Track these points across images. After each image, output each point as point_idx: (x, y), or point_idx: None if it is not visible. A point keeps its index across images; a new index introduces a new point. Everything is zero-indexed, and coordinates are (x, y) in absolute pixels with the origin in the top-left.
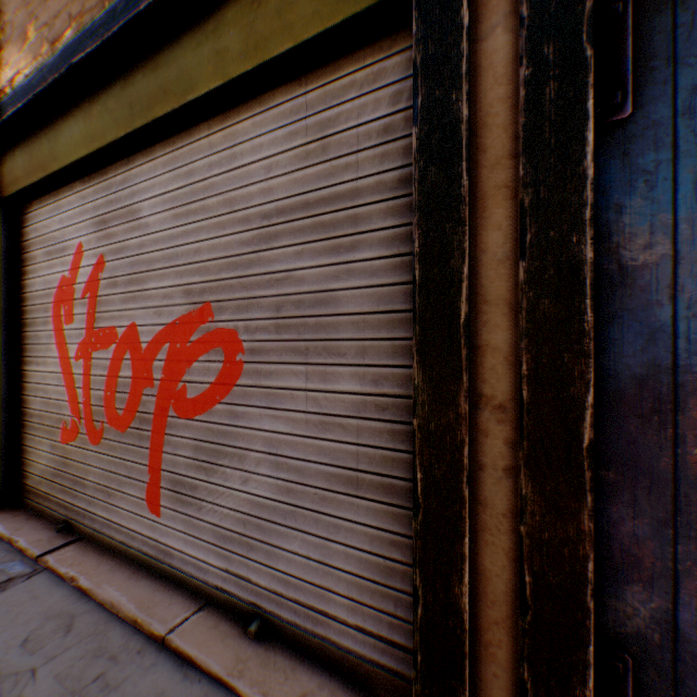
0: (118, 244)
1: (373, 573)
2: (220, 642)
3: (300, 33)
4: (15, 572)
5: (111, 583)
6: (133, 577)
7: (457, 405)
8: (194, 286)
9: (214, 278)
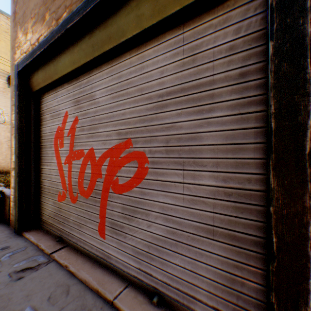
0: (84, 111)
1: (223, 280)
2: (139, 306)
3: (184, 1)
4: (41, 261)
5: (83, 269)
6: (93, 267)
7: (303, 201)
8: (122, 131)
9: (132, 126)
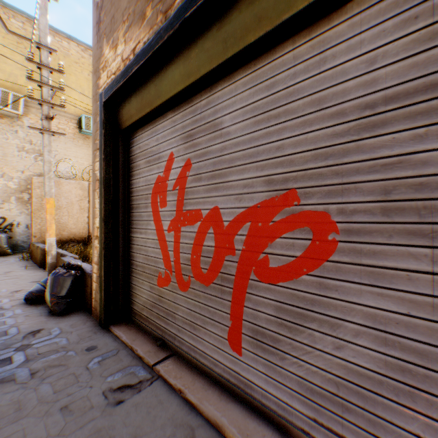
0: (201, 150)
1: None
2: None
3: None
4: (141, 375)
5: (208, 401)
6: (222, 398)
7: None
8: (276, 177)
9: (299, 168)
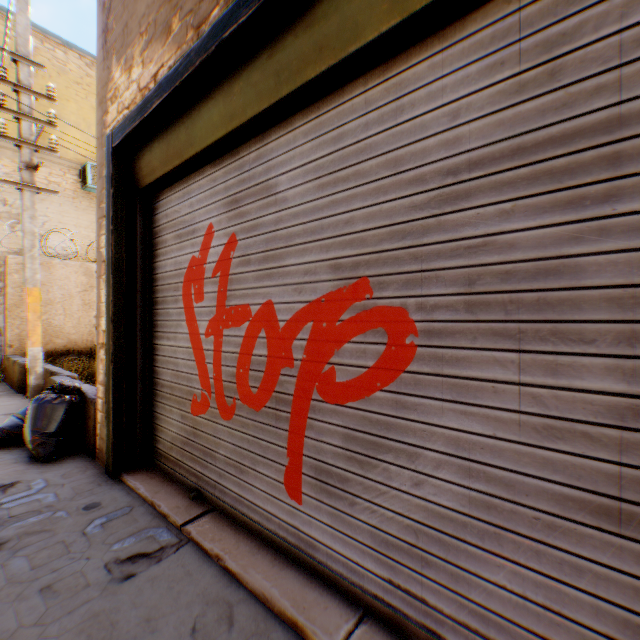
0: (250, 222)
1: None
2: None
3: None
4: (163, 540)
5: (256, 568)
6: (275, 564)
7: None
8: (344, 260)
9: (371, 250)
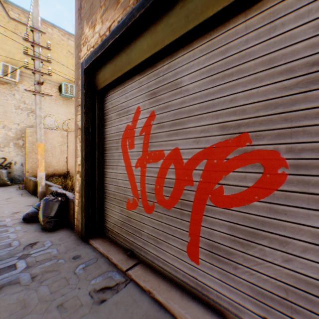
0: (164, 104)
1: None
2: None
3: None
4: (117, 279)
5: (173, 300)
6: (183, 298)
7: None
8: (230, 123)
9: (250, 116)
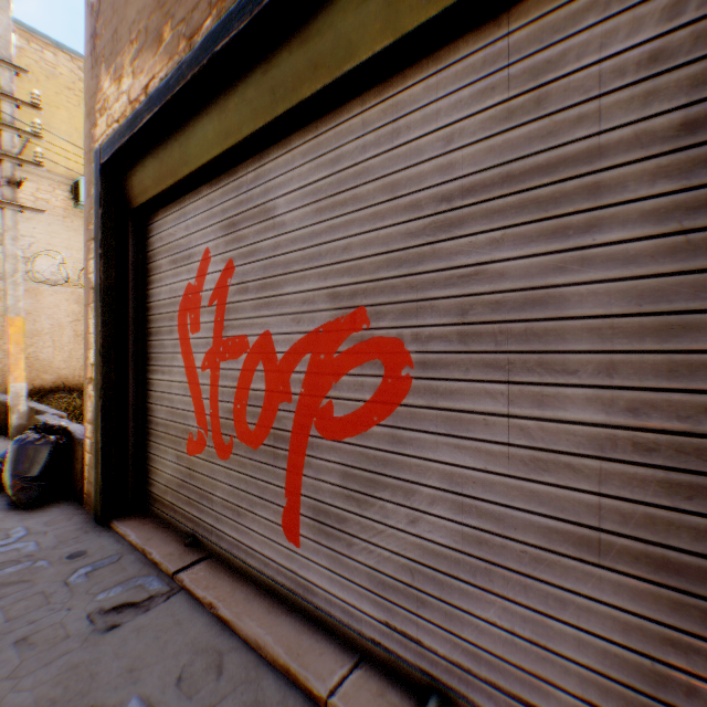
0: (248, 247)
1: (627, 675)
2: None
3: None
4: (153, 589)
5: (250, 615)
6: (271, 611)
7: None
8: (342, 289)
9: (369, 278)
